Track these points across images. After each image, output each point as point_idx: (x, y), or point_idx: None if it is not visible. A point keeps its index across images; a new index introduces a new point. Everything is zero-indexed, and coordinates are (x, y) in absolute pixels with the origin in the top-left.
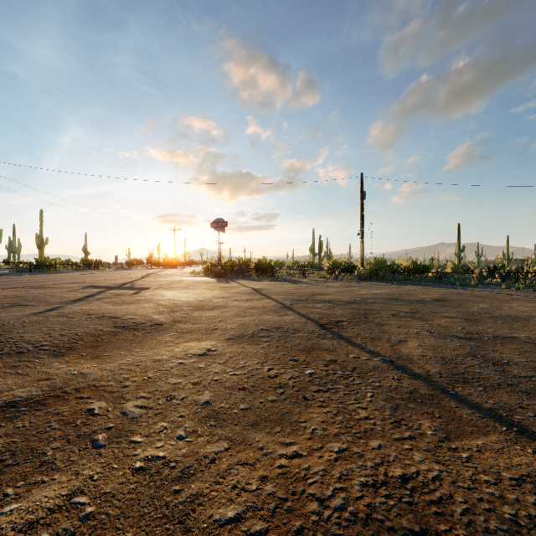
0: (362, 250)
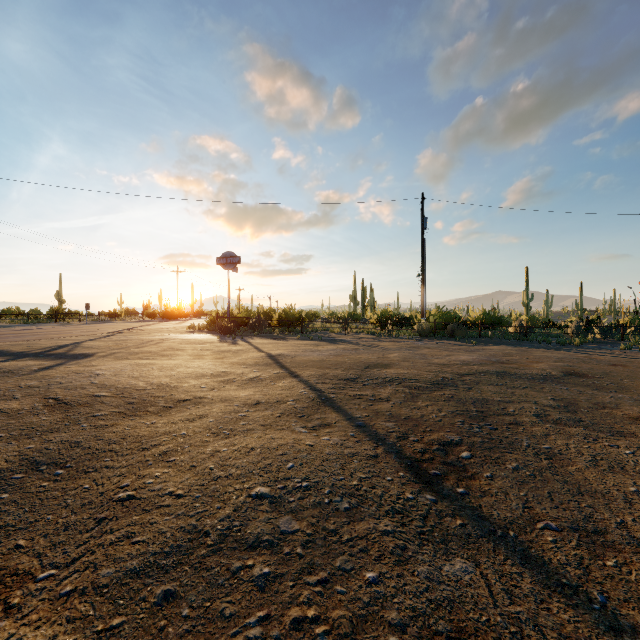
0: (423, 297)
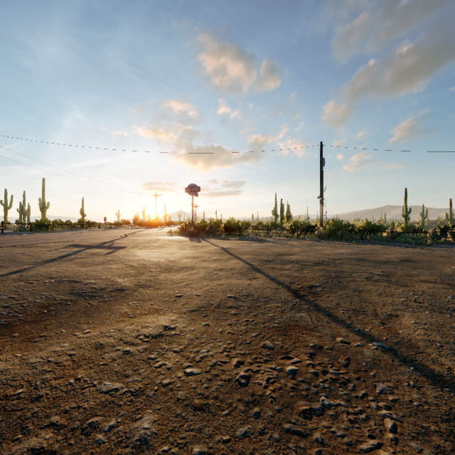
0: (321, 212)
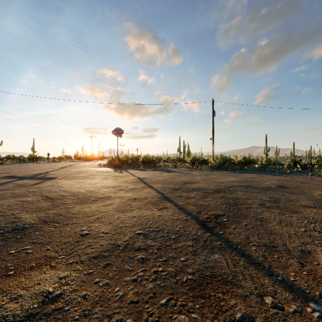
0: (213, 150)
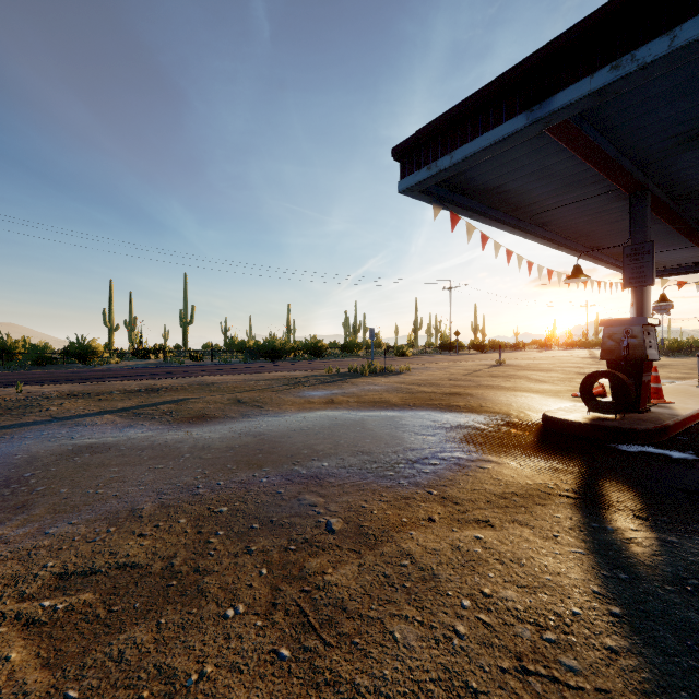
0: None
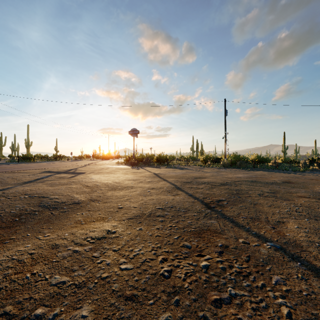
0: (225, 148)
